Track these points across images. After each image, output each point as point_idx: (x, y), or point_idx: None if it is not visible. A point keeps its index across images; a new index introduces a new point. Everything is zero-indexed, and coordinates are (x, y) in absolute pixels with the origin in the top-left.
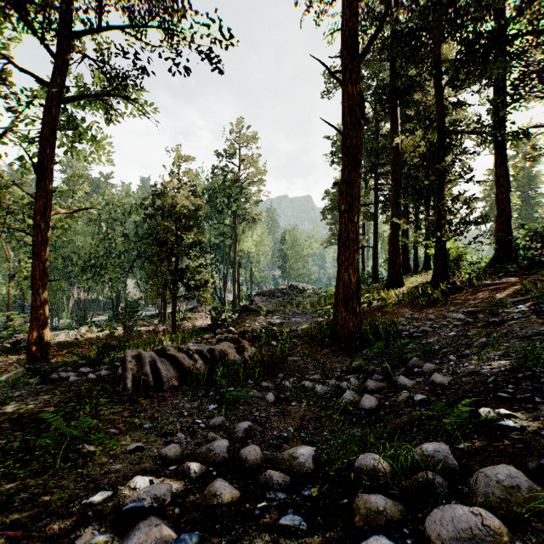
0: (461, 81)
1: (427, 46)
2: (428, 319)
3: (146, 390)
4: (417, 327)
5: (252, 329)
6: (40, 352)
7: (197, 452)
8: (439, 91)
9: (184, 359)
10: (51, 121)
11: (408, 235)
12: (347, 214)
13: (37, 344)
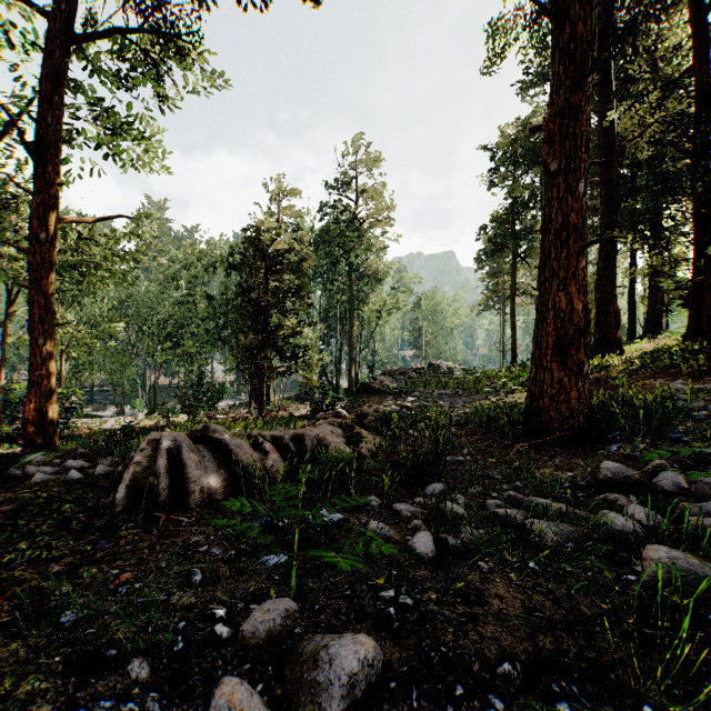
0: None
1: None
2: None
3: (153, 507)
4: None
5: (374, 410)
6: (42, 436)
7: None
8: (697, 12)
9: (242, 450)
10: (60, 74)
11: None
12: (563, 177)
13: (38, 424)
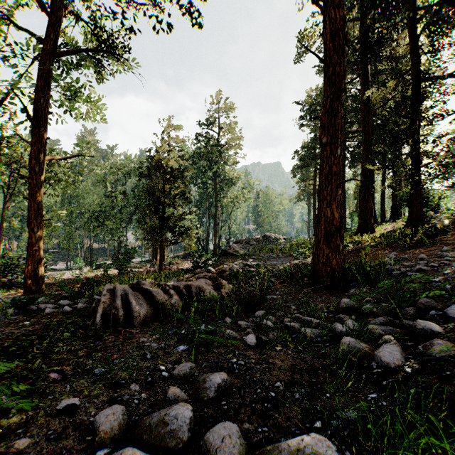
0: (438, 25)
1: (398, 0)
2: (419, 258)
3: (116, 325)
4: (409, 266)
5: (229, 268)
6: (35, 285)
7: (145, 424)
8: (413, 39)
9: (159, 294)
10: (45, 73)
11: (374, 188)
12: (329, 146)
13: (33, 278)
